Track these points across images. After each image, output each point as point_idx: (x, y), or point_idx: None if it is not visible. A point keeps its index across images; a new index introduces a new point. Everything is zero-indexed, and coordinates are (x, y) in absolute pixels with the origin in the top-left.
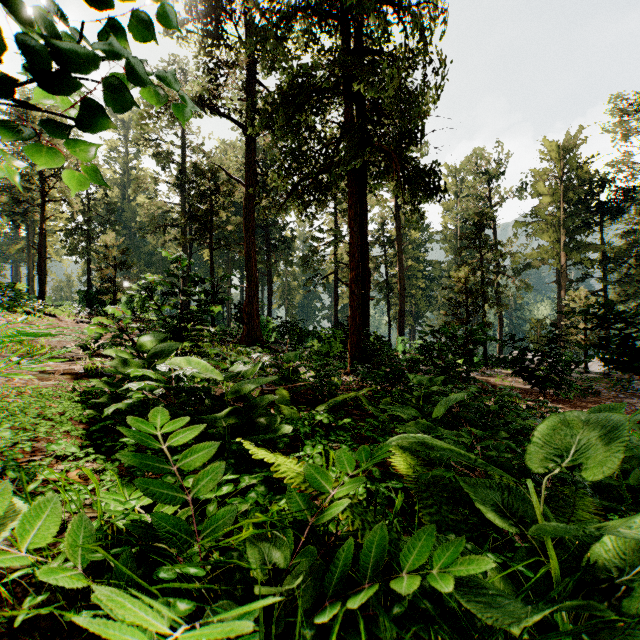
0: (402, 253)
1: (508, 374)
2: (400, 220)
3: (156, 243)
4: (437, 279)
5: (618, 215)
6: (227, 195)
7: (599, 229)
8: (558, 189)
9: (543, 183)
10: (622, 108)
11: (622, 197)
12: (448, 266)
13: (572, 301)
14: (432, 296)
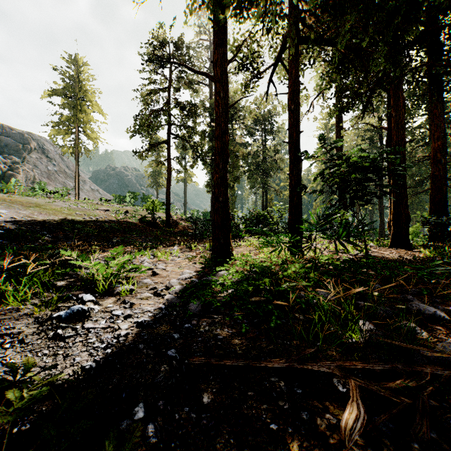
0: None
1: None
2: None
3: None
4: None
5: None
6: None
7: None
8: None
9: None
10: None
11: None
12: None
13: None
14: None
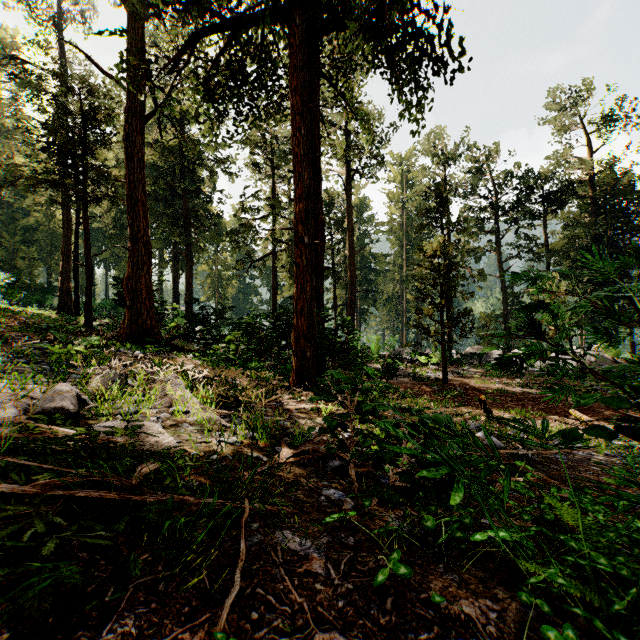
0: (352, 234)
1: (482, 373)
2: (350, 195)
3: (42, 216)
4: (383, 272)
5: (564, 207)
6: (109, 118)
7: (544, 222)
8: (505, 179)
9: (491, 173)
10: (564, 101)
11: (566, 189)
12: (394, 258)
13: (518, 295)
14: (378, 290)
